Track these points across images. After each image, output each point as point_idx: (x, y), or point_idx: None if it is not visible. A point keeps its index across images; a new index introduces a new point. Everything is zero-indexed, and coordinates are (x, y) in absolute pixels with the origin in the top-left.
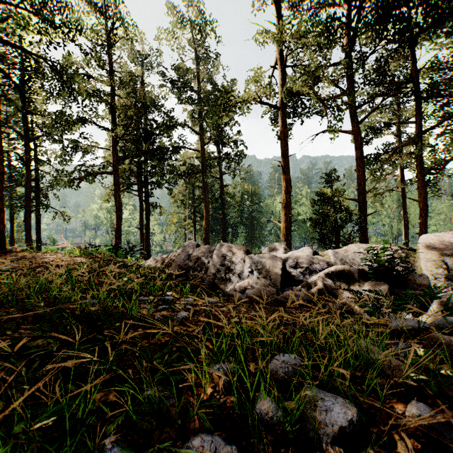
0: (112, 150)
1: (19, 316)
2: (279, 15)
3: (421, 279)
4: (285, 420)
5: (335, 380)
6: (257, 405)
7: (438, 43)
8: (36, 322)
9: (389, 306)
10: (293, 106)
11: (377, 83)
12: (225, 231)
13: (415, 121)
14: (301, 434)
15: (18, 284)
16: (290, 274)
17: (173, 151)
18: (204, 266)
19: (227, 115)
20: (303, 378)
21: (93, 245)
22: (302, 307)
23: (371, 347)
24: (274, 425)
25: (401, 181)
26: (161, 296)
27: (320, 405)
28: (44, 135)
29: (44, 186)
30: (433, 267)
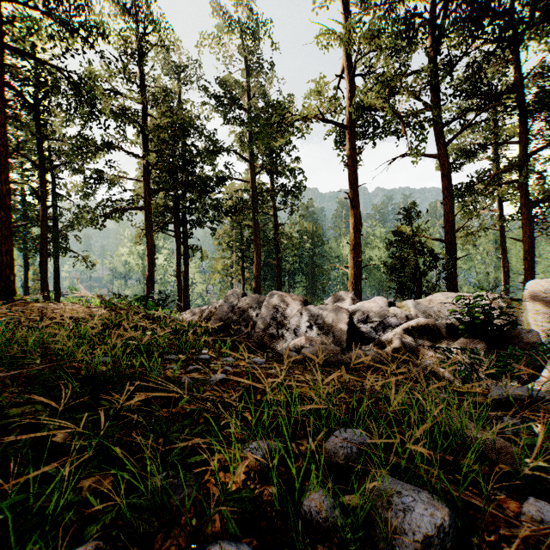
0: (143, 181)
1: (9, 376)
2: (346, 11)
3: (529, 337)
4: (344, 524)
5: (418, 466)
6: (306, 499)
7: (547, 43)
8: (28, 384)
9: (490, 367)
10: (363, 125)
11: (469, 94)
12: (280, 280)
13: (518, 141)
14: (368, 544)
15: (13, 337)
16: (359, 330)
17: (216, 183)
18: (251, 320)
19: (282, 137)
20: (372, 462)
21: (119, 295)
22: (374, 371)
23: (466, 421)
24: (328, 529)
25: (500, 217)
26: (194, 355)
27: (395, 503)
28: (62, 164)
29: (64, 226)
30: (544, 322)
